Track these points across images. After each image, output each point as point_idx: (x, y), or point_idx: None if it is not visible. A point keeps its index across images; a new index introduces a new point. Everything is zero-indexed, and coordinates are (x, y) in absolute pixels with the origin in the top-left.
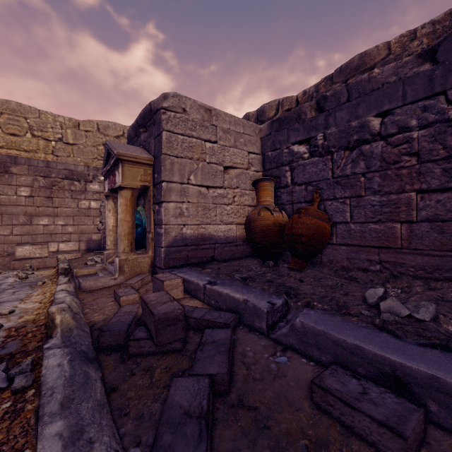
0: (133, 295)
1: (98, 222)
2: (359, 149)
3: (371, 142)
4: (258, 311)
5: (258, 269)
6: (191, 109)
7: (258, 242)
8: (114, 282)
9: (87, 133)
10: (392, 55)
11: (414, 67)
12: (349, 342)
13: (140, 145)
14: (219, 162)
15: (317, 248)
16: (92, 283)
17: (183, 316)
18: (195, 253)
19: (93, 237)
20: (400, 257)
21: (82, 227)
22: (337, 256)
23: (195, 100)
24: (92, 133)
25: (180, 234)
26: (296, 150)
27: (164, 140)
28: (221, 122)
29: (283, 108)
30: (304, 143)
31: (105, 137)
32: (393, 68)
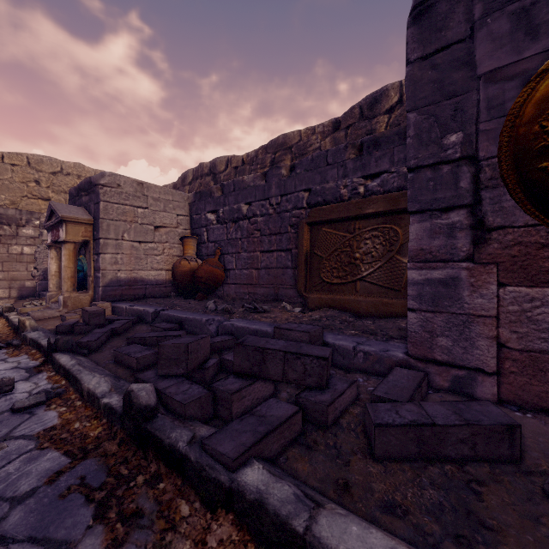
0: (76, 316)
1: (33, 268)
2: (238, 223)
3: (244, 219)
4: (148, 313)
5: (175, 301)
6: (125, 184)
7: (179, 283)
8: (59, 313)
9: (14, 167)
10: (302, 142)
11: (261, 180)
12: (173, 315)
13: (81, 205)
14: (151, 223)
15: (212, 286)
16: (40, 314)
17: (104, 313)
18: (128, 291)
19: (27, 284)
20: (256, 289)
21: (14, 274)
22: (231, 292)
23: (128, 177)
24: (21, 168)
25: (115, 277)
26: (209, 217)
27: (101, 208)
28: (152, 193)
29: (232, 165)
30: (215, 212)
31: (38, 173)
32: (253, 177)
